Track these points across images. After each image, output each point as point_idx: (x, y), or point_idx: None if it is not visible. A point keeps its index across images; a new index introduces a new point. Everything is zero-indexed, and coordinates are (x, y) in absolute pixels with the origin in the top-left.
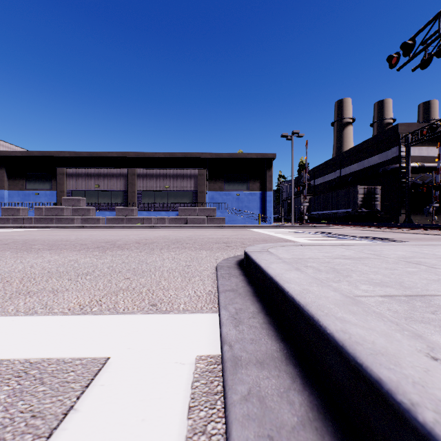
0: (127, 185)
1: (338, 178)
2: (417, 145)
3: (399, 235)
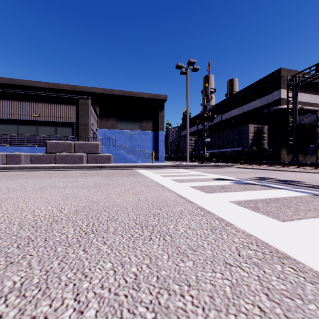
0: None
1: (219, 123)
2: None
3: None
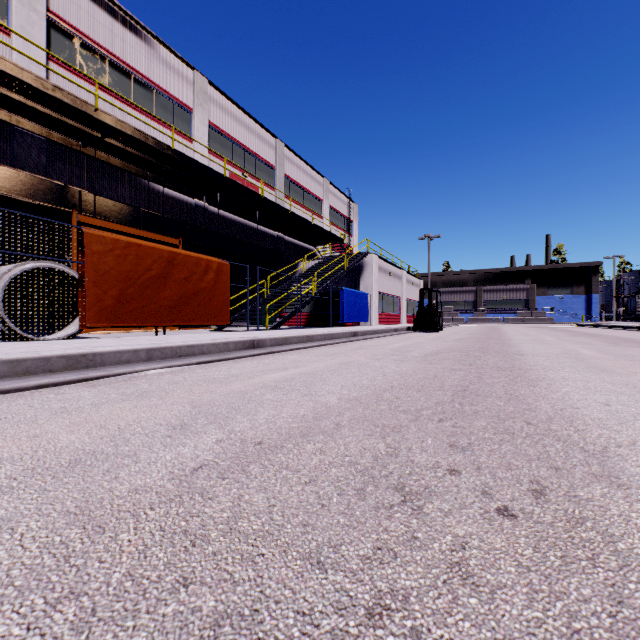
0: (475, 297)
1: None
2: None
3: None
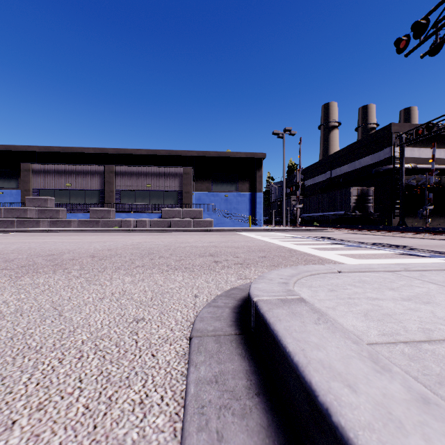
0: (103, 184)
1: (329, 180)
2: (409, 146)
3: (409, 240)
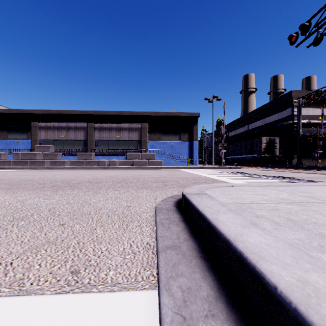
0: (86, 136)
1: (246, 131)
2: (305, 106)
3: (298, 174)
